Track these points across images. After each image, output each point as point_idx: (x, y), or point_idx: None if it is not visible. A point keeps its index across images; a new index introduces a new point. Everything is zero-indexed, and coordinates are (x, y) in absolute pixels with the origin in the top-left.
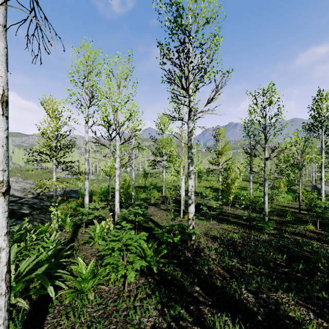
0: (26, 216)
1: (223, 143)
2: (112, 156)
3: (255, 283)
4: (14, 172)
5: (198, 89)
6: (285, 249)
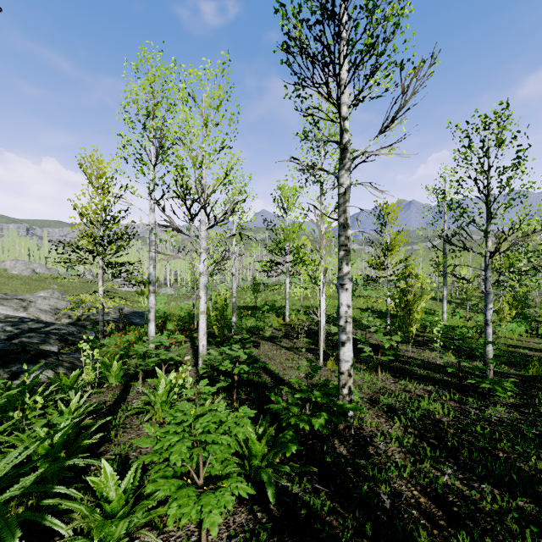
0: (46, 357)
1: (395, 229)
2: (195, 250)
3: None
4: (49, 283)
5: (363, 101)
6: None
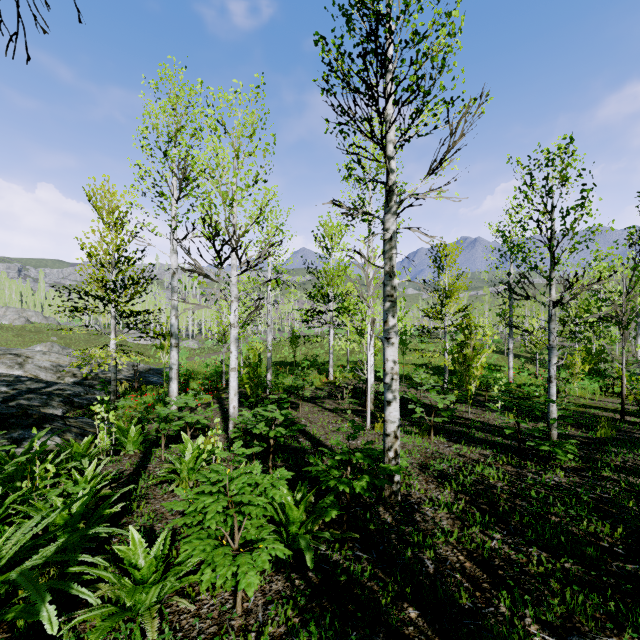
0: (51, 422)
1: (454, 274)
2: (224, 298)
3: (558, 603)
4: (46, 335)
5: (409, 141)
6: (614, 509)
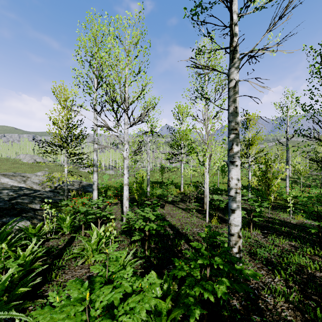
0: (27, 212)
1: (254, 131)
2: (121, 143)
3: None
4: (43, 167)
5: (254, 1)
6: None
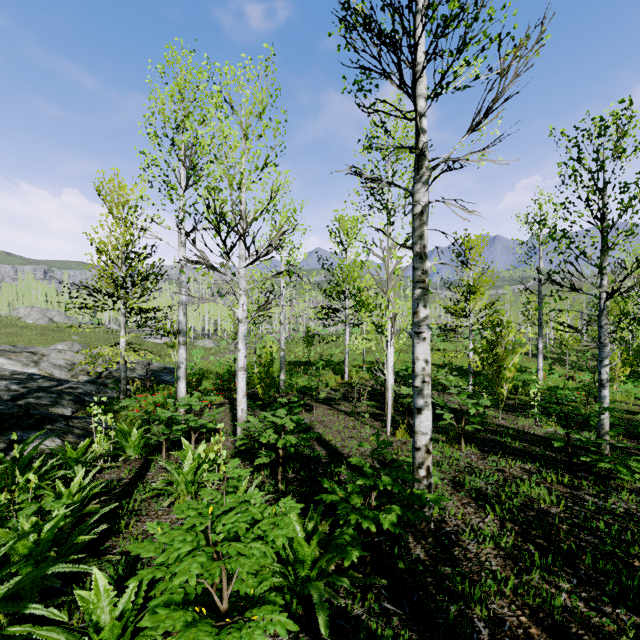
0: (53, 422)
1: (479, 268)
2: (233, 292)
3: None
4: (68, 334)
5: (446, 88)
6: None
